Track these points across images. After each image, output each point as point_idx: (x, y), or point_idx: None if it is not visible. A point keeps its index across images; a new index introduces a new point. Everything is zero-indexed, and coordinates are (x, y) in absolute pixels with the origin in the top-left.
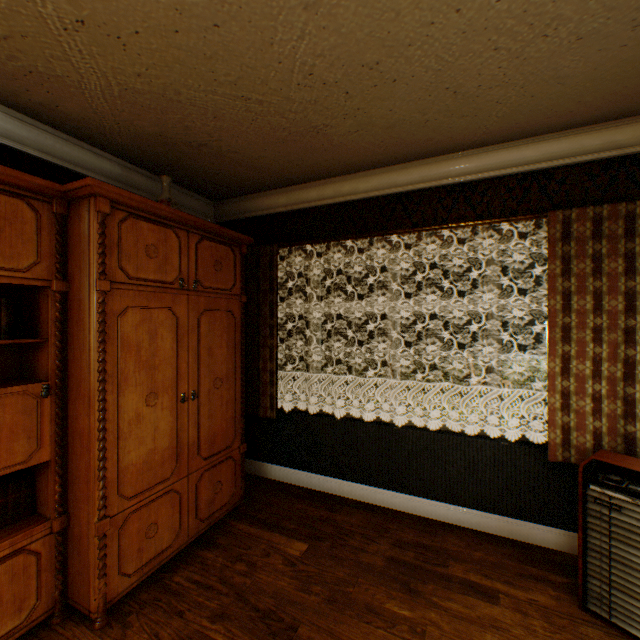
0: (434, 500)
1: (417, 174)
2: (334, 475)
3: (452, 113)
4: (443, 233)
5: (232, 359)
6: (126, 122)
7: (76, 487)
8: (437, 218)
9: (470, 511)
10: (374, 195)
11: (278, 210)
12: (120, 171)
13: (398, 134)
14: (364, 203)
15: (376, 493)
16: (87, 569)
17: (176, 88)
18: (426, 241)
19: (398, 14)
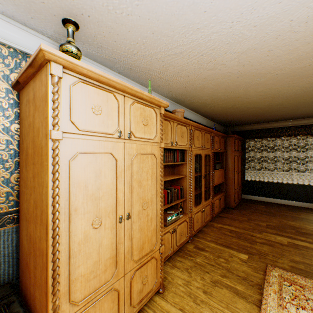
0: (294, 201)
1: (289, 123)
2: (263, 196)
3: (303, 115)
4: (297, 137)
5: (240, 166)
6: (228, 120)
7: (227, 186)
8: (295, 133)
9: (305, 203)
10: (276, 127)
11: (244, 130)
12: (215, 125)
13: (288, 118)
14: (272, 129)
15: (276, 200)
16: (231, 200)
17: (246, 117)
18: (292, 139)
19: (297, 110)
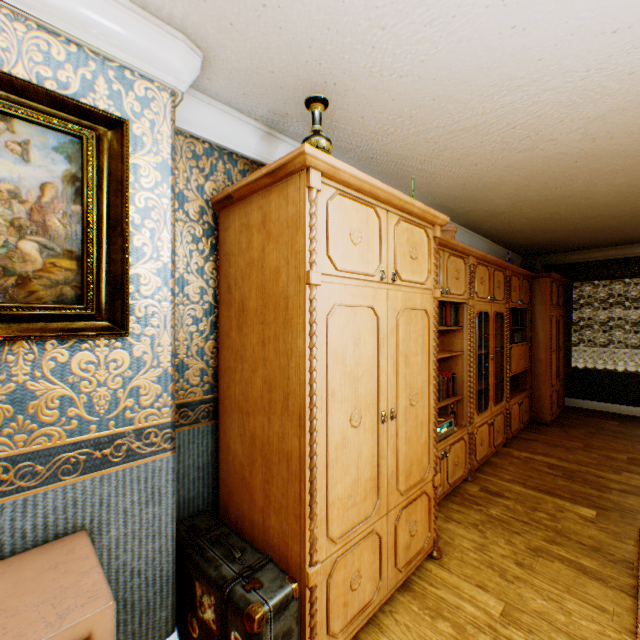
0: None
1: None
2: (612, 402)
3: None
4: None
5: (561, 339)
6: (536, 242)
7: (535, 379)
8: None
9: None
10: None
11: (570, 262)
12: (504, 254)
13: None
14: (635, 259)
15: None
16: (543, 407)
17: (577, 235)
18: None
19: None
